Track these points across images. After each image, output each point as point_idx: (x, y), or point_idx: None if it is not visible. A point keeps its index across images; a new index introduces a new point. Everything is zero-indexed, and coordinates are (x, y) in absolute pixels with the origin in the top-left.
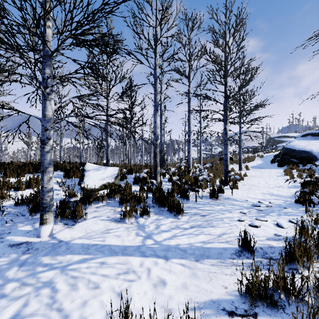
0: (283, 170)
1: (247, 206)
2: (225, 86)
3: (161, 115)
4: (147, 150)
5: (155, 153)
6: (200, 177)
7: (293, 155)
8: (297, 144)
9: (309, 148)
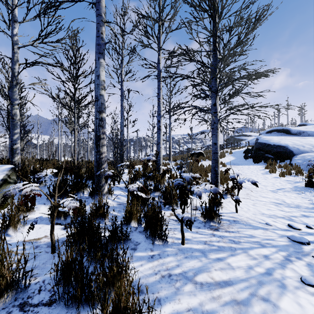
0: (263, 166)
1: (286, 243)
2: (213, 41)
3: (122, 96)
4: (111, 146)
5: (98, 137)
6: (198, 189)
7: (268, 150)
8: (270, 139)
9: (284, 142)
